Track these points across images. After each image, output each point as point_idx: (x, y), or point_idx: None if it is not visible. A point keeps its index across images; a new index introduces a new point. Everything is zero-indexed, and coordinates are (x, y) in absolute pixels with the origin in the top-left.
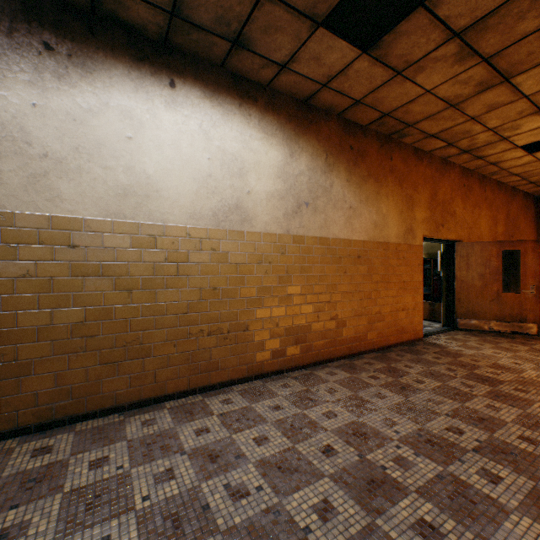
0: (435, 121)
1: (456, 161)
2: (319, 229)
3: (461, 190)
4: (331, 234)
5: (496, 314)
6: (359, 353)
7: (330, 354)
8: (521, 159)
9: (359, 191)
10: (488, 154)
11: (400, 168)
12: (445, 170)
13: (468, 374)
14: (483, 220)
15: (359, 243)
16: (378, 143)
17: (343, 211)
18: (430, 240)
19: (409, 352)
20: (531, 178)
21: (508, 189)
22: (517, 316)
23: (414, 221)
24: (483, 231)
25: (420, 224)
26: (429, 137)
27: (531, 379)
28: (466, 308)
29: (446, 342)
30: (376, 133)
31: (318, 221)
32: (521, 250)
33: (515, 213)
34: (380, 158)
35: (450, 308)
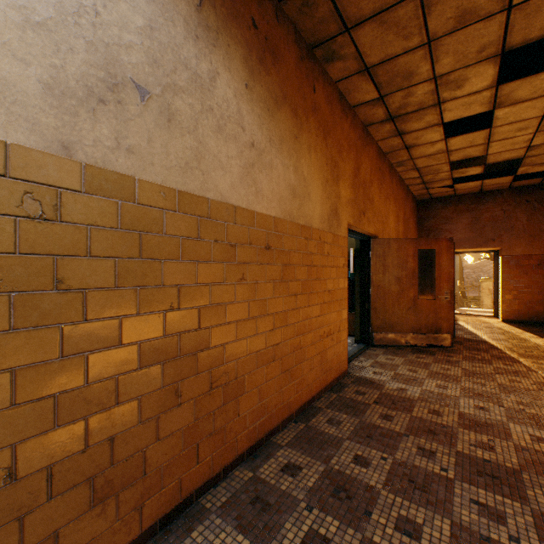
0: (384, 29)
1: (375, 134)
2: (180, 169)
3: (377, 173)
4: (211, 191)
5: (413, 325)
6: (269, 436)
7: (209, 471)
8: (433, 146)
9: (269, 119)
10: (410, 130)
11: (325, 111)
12: (366, 141)
13: (458, 460)
14: (392, 216)
15: (268, 220)
16: (297, 50)
17: (239, 147)
18: (351, 232)
19: (344, 408)
20: (426, 176)
21: (405, 187)
22: (433, 326)
23: (340, 200)
24: (391, 228)
25: (345, 206)
26: (363, 71)
27: (536, 450)
28: (382, 319)
29: (377, 374)
30: (295, 30)
31: (178, 149)
32: (436, 249)
33: (408, 213)
34: (301, 78)
35: (365, 320)
